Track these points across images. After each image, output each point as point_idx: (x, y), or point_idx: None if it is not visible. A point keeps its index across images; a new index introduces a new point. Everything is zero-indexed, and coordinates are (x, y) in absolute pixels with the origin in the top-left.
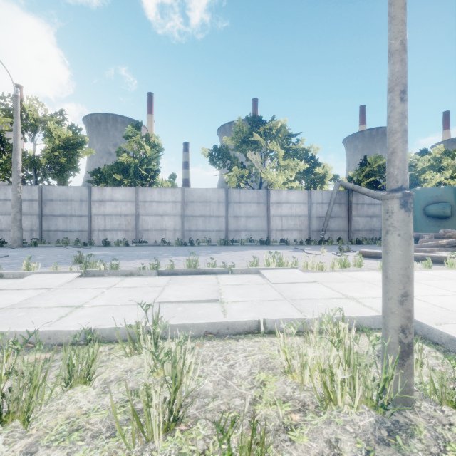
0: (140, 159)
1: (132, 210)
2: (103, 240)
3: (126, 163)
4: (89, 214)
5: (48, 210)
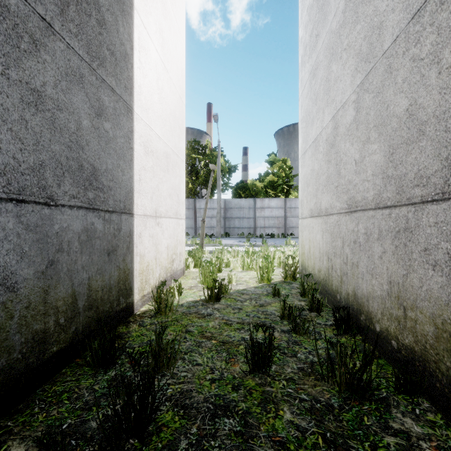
0: (282, 178)
1: (282, 214)
2: (263, 234)
3: (273, 181)
4: (254, 216)
5: (229, 214)
